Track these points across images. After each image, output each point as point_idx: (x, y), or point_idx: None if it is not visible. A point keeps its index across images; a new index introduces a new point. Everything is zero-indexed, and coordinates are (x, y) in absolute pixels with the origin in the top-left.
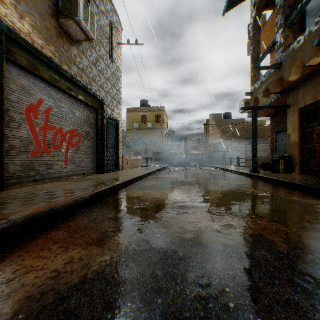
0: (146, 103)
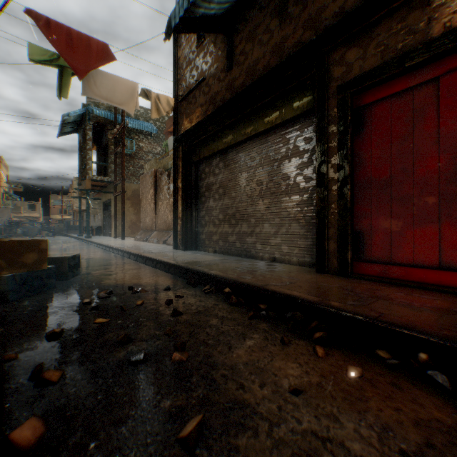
0: None
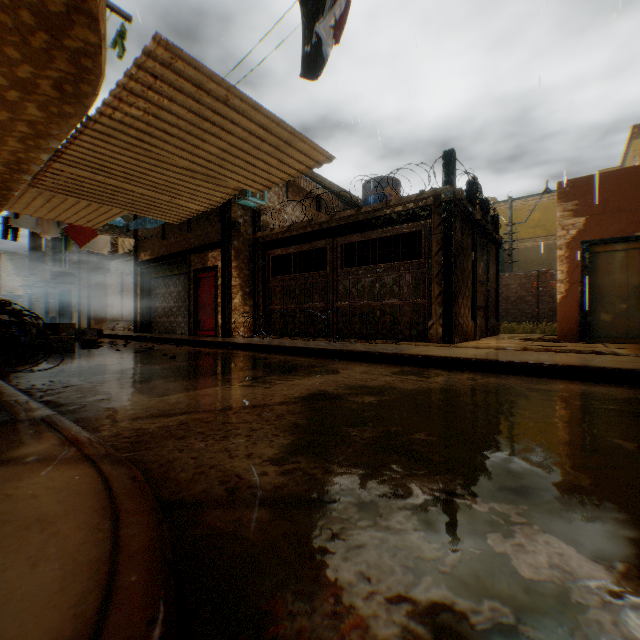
0: None
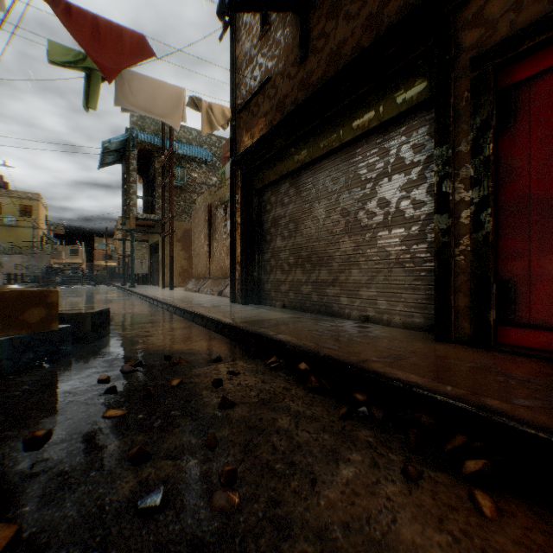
0: (0, 180)
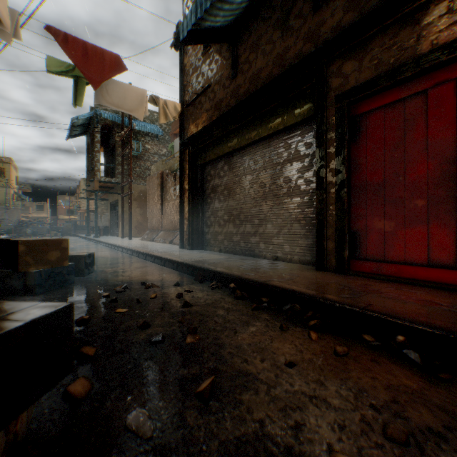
0: None
